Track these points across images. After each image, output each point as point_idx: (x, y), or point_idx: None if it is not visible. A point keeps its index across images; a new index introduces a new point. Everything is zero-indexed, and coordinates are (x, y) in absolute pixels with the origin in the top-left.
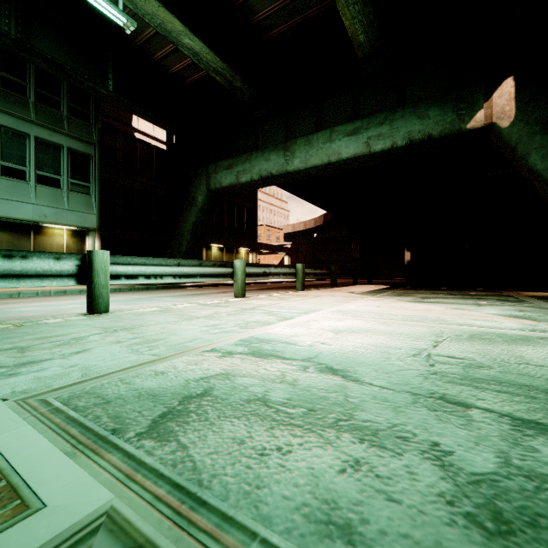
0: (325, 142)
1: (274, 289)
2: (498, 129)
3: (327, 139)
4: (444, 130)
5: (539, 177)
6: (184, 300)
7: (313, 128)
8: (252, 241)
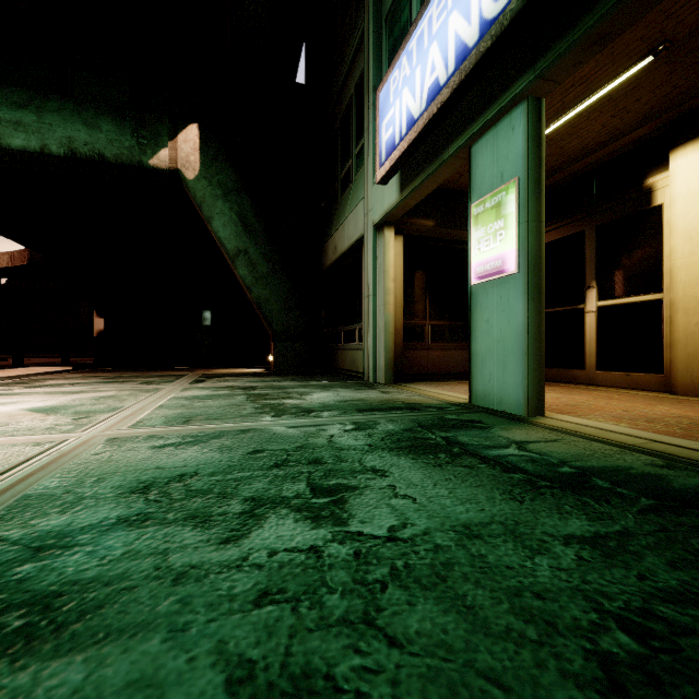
0: None
1: None
2: (185, 179)
3: None
4: (122, 156)
5: (223, 246)
6: None
7: None
8: None
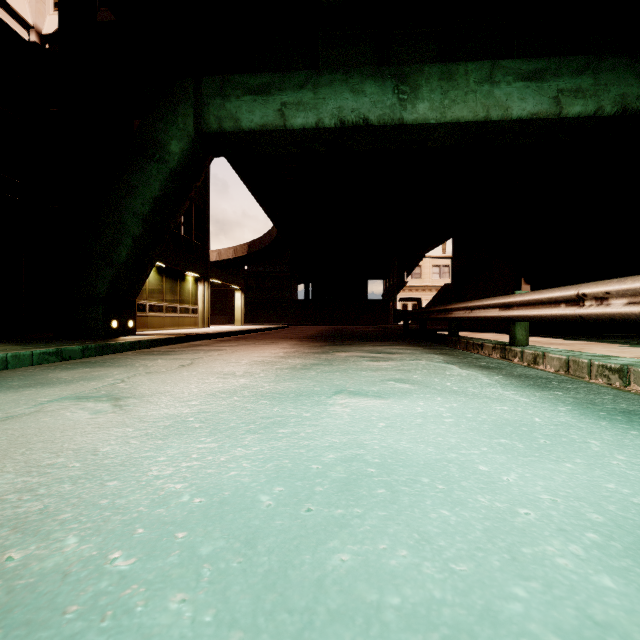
0: (482, 82)
1: (368, 344)
2: None
3: (485, 77)
4: None
5: None
6: (569, 414)
7: (436, 59)
8: (203, 262)
